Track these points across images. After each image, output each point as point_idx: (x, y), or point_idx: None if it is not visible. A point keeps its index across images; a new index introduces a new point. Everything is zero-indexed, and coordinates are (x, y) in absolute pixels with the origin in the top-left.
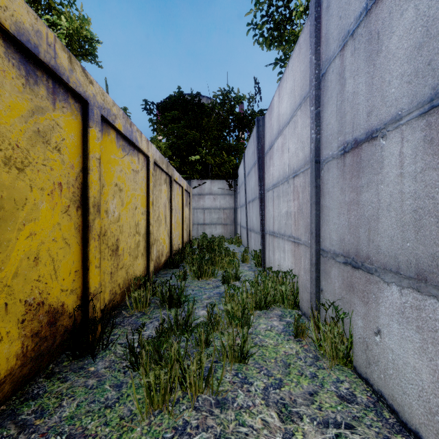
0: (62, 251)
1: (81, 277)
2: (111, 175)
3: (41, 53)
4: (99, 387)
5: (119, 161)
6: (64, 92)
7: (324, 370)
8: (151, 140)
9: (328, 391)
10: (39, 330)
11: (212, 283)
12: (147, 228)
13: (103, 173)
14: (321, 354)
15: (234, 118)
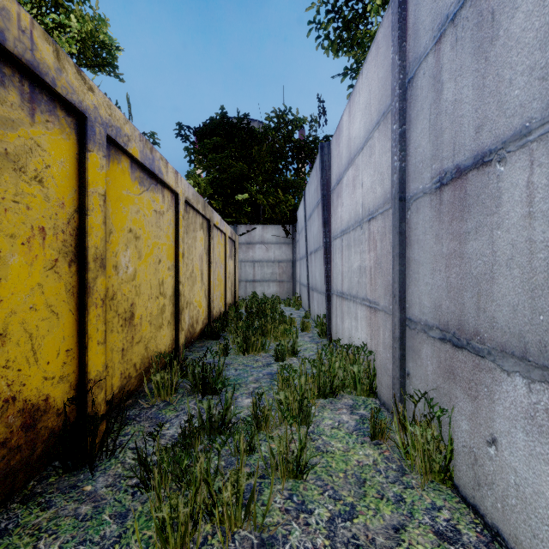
0: (46, 323)
1: (76, 358)
2: (123, 218)
3: (9, 40)
4: (95, 517)
5: (134, 199)
6: (49, 101)
7: (414, 489)
8: (188, 175)
9: (421, 524)
10: (7, 437)
11: (261, 360)
12: (176, 287)
13: (111, 215)
14: (408, 465)
15: (293, 146)
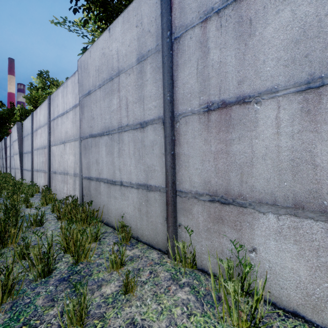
0: None
1: None
2: None
3: None
4: None
5: None
6: None
7: None
8: None
9: None
10: None
11: None
12: None
13: None
14: None
15: None
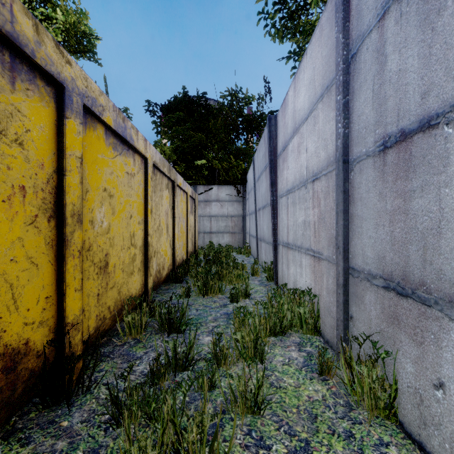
0: (26, 273)
1: (55, 304)
2: (98, 178)
3: None
4: (70, 453)
5: (108, 162)
6: (29, 71)
7: (361, 425)
8: (155, 144)
9: None
10: None
11: (219, 301)
12: (145, 239)
13: (87, 176)
14: (354, 401)
15: (243, 120)
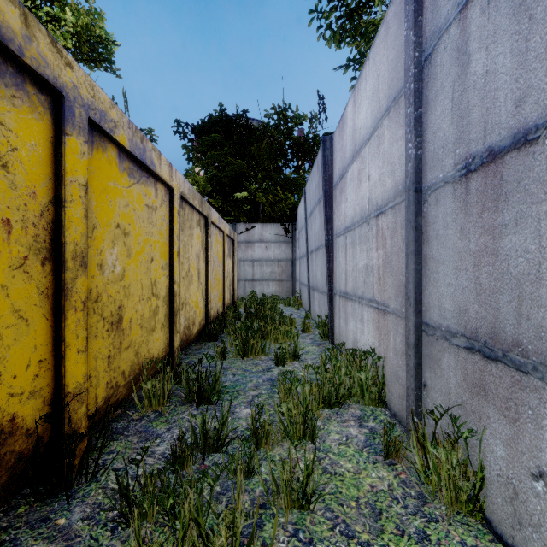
0: (12, 331)
1: (51, 369)
2: (109, 212)
3: None
4: None
5: (122, 191)
6: (17, 73)
7: (438, 523)
8: (187, 173)
9: None
10: None
11: (261, 364)
12: (170, 287)
13: (95, 208)
14: (429, 491)
15: (292, 143)
